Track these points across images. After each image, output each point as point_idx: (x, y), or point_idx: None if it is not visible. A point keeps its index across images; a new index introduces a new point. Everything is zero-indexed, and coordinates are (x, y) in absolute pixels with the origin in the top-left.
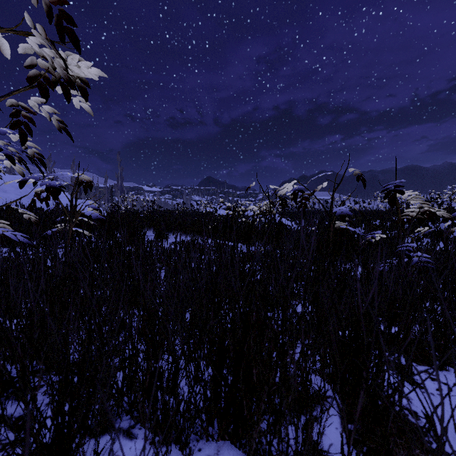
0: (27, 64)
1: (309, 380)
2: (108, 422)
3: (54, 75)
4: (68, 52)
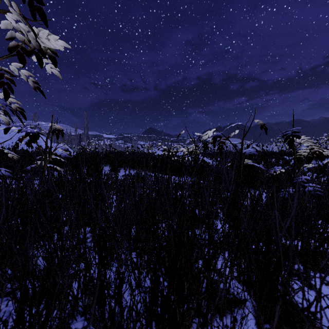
0: (8, 37)
1: (232, 294)
2: (65, 324)
3: (29, 46)
4: (40, 28)
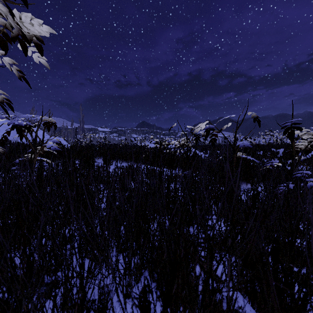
0: None
1: None
2: None
3: (11, 31)
4: (23, 12)
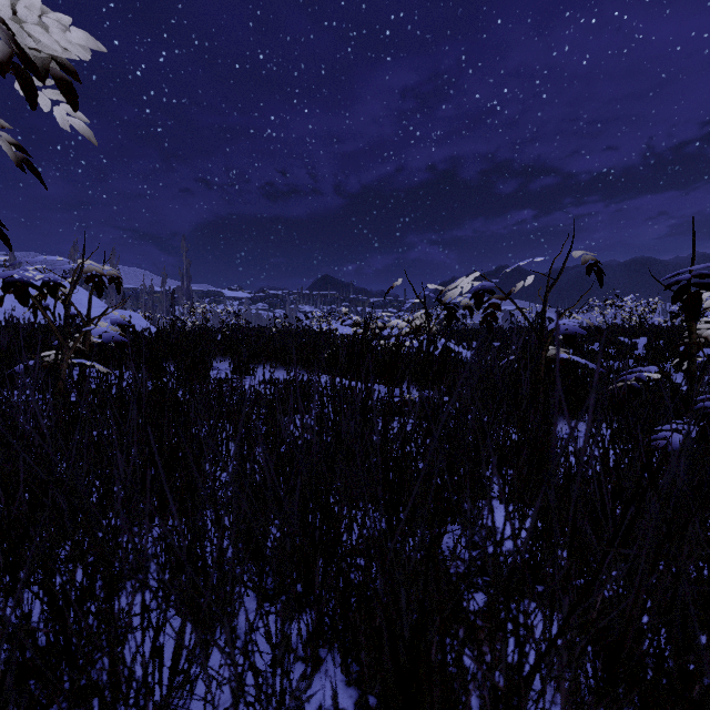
0: None
1: None
2: None
3: None
4: None
